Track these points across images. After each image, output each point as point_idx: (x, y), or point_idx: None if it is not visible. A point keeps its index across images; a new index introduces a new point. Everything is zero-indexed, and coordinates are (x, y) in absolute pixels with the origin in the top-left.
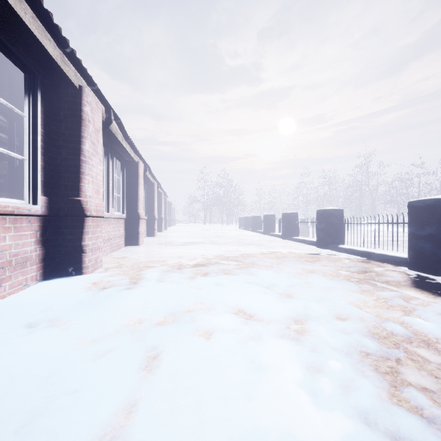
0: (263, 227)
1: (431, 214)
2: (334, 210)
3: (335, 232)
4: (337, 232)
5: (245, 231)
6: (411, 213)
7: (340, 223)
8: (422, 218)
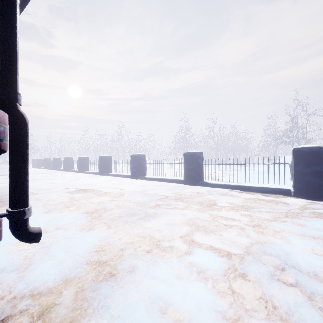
0: (53, 165)
1: (102, 160)
2: (85, 157)
3: (85, 166)
4: (86, 166)
5: (39, 169)
6: (99, 159)
7: (87, 162)
8: (101, 161)
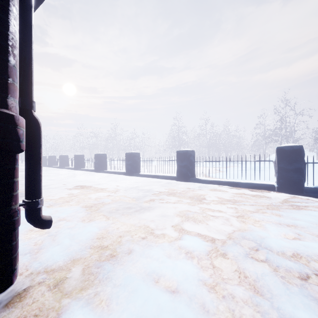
0: (48, 162)
1: (98, 157)
2: (81, 155)
3: (81, 163)
4: (82, 163)
5: None
6: (95, 157)
7: (82, 160)
8: (96, 158)
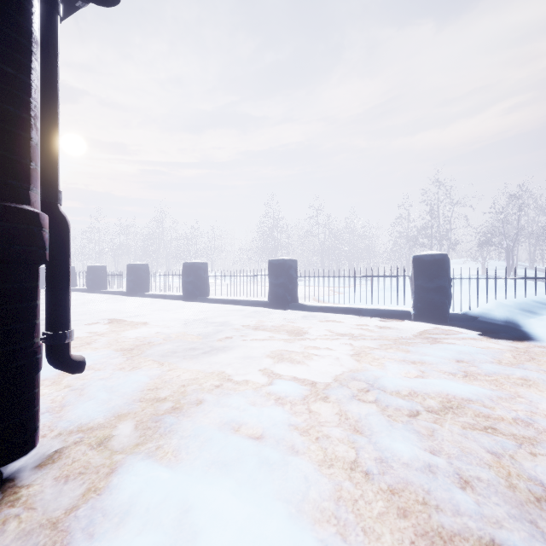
0: None
1: (132, 271)
2: (100, 266)
3: (100, 281)
4: (102, 281)
5: None
6: (127, 270)
7: (103, 275)
8: (130, 272)
